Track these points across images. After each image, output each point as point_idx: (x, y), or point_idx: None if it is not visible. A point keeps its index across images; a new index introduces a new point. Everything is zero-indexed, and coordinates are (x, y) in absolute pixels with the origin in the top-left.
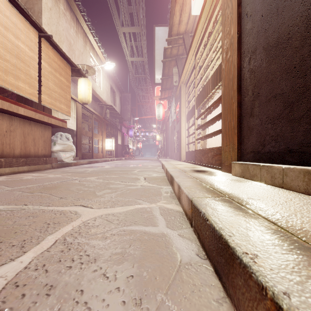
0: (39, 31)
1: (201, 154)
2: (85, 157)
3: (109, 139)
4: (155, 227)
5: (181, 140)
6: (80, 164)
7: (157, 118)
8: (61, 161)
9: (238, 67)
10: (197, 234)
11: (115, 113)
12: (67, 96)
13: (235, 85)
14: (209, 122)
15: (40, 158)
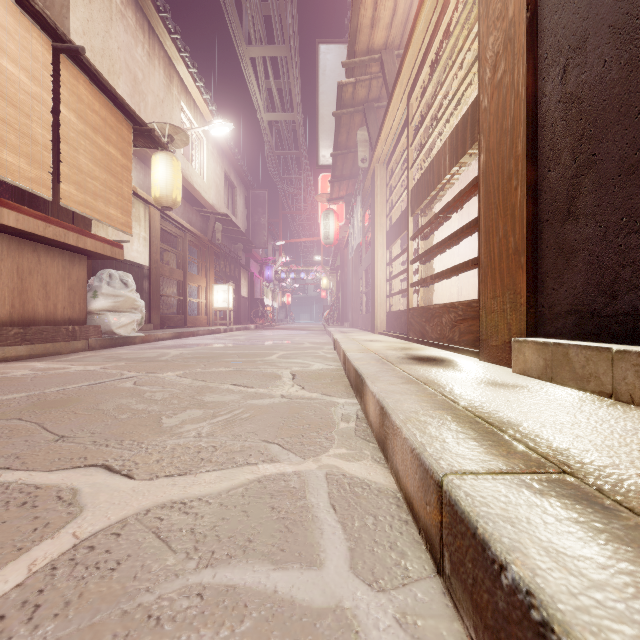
0: (53, 39)
1: (423, 317)
2: (168, 324)
3: (221, 285)
4: (311, 571)
5: (376, 286)
6: (155, 338)
7: (323, 241)
8: (110, 332)
9: (530, 95)
10: (474, 633)
11: (234, 231)
12: (123, 189)
13: (520, 142)
14: (443, 243)
15: (58, 326)
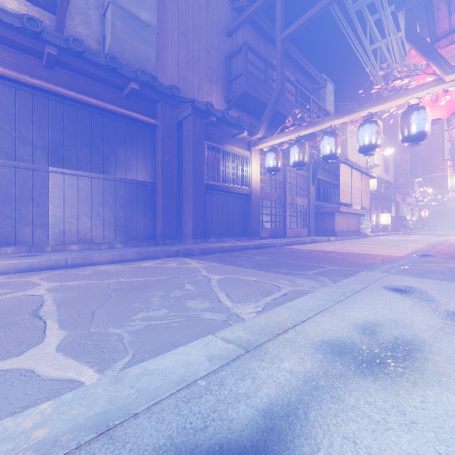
0: (361, 172)
1: None
2: None
3: (384, 214)
4: None
5: None
6: (370, 236)
7: (449, 189)
8: (364, 234)
9: None
10: None
11: (389, 184)
12: (368, 196)
13: None
14: None
15: (358, 232)
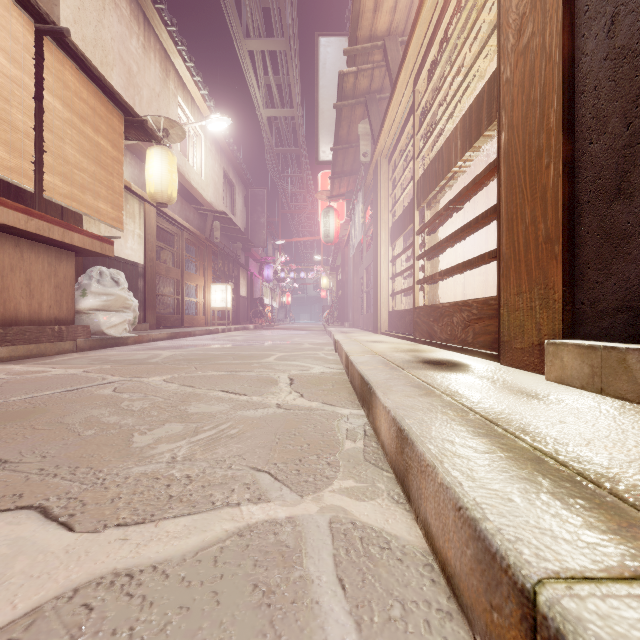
0: (36, 19)
1: (431, 317)
2: (165, 324)
3: (219, 284)
4: None
5: (378, 285)
6: (149, 339)
7: (323, 239)
8: (100, 333)
9: (566, 57)
10: None
11: (233, 229)
12: (114, 182)
13: (554, 112)
14: (454, 236)
15: (43, 326)
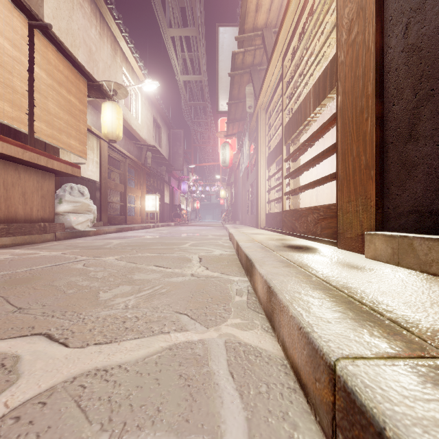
0: (29, 18)
1: (293, 217)
2: (114, 222)
3: (150, 195)
4: None
5: (259, 195)
6: (104, 232)
7: (221, 164)
8: (71, 228)
9: (378, 49)
10: None
11: (160, 157)
12: (80, 126)
13: (370, 84)
14: (308, 163)
15: (33, 223)
